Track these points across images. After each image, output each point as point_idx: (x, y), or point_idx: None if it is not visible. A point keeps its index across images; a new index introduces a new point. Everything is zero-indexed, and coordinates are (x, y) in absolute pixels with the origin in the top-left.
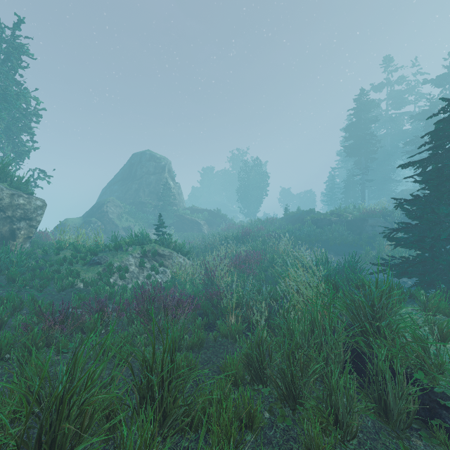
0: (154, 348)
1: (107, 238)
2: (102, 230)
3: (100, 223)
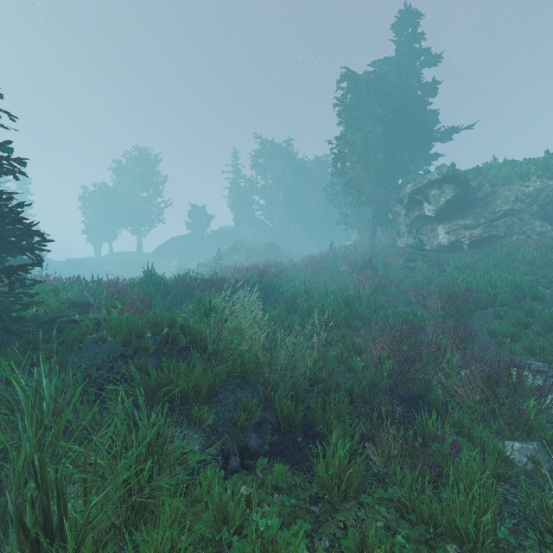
0: (333, 310)
1: None
2: None
3: None
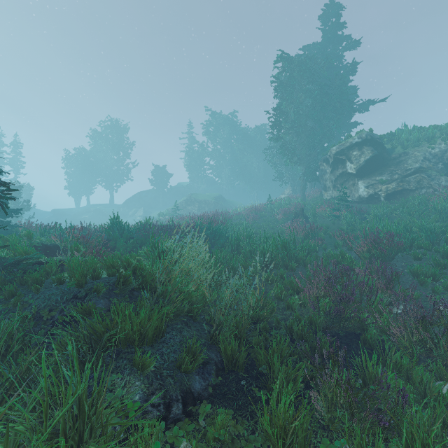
0: (272, 252)
1: None
2: None
3: None
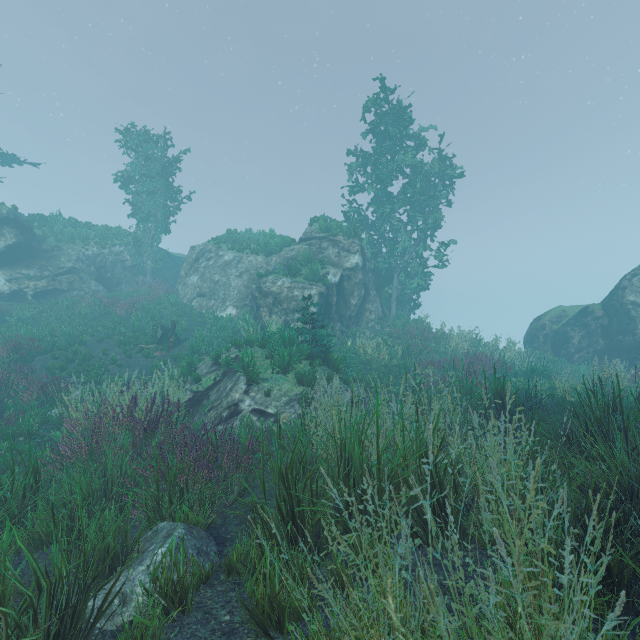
0: None
1: (605, 347)
2: (599, 329)
3: (602, 313)
